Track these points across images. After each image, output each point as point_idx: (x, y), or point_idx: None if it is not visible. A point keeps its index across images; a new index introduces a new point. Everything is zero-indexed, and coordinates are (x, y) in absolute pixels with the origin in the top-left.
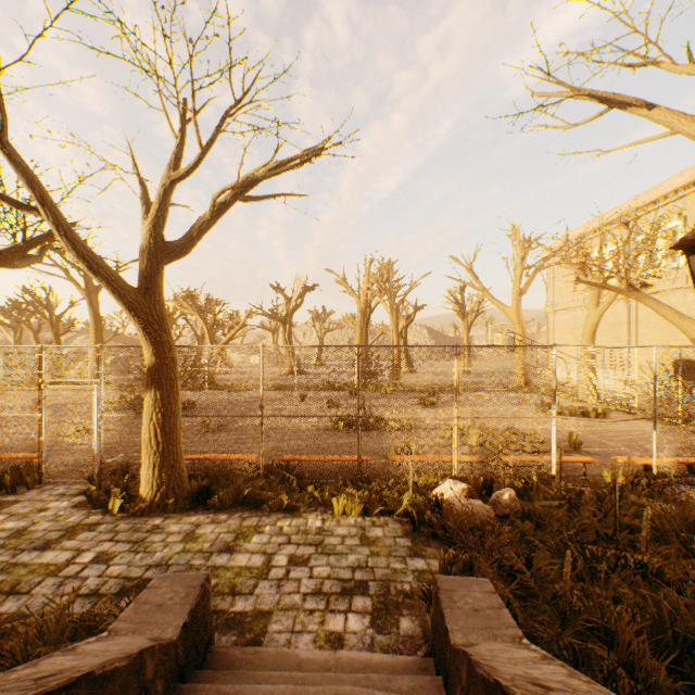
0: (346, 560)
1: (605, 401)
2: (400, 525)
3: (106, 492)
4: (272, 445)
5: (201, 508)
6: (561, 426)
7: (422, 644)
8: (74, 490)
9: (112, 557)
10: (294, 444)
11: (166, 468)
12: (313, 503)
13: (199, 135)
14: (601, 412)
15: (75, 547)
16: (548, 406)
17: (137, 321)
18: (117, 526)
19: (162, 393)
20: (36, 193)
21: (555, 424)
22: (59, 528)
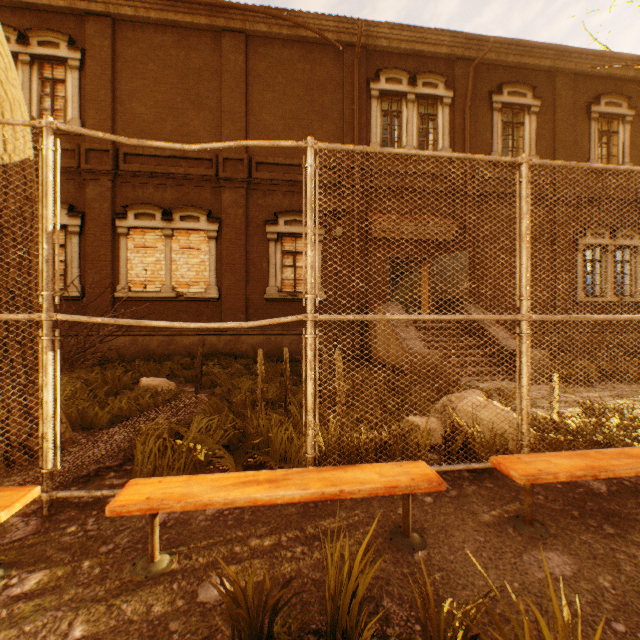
0: None
1: None
2: None
3: None
4: None
5: None
6: None
7: None
8: None
9: None
10: None
11: None
12: None
13: None
14: None
15: None
16: None
17: None
18: None
19: None
20: None
21: (311, 332)
22: None
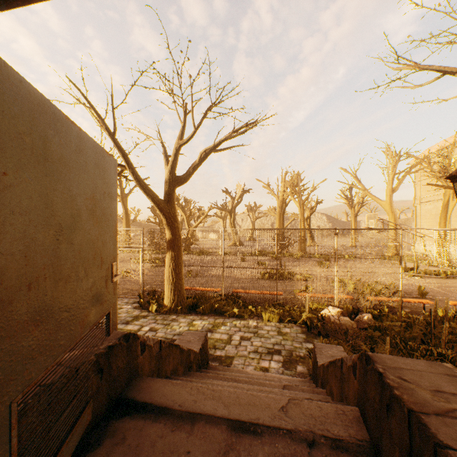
0: (270, 340)
1: (456, 267)
2: (300, 328)
3: (148, 302)
4: (228, 283)
5: (193, 313)
6: (417, 282)
7: (308, 376)
8: (131, 301)
9: (157, 329)
10: (239, 285)
11: (177, 291)
12: (251, 314)
13: (194, 122)
14: (449, 274)
15: (140, 324)
16: (410, 269)
17: (164, 217)
18: (156, 317)
19: (174, 253)
20: (125, 159)
21: (401, 277)
22: (130, 316)
